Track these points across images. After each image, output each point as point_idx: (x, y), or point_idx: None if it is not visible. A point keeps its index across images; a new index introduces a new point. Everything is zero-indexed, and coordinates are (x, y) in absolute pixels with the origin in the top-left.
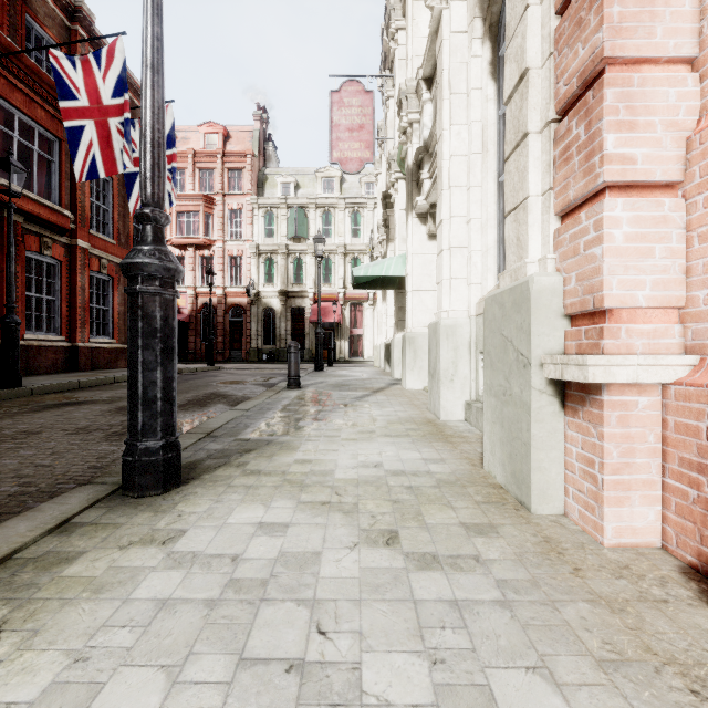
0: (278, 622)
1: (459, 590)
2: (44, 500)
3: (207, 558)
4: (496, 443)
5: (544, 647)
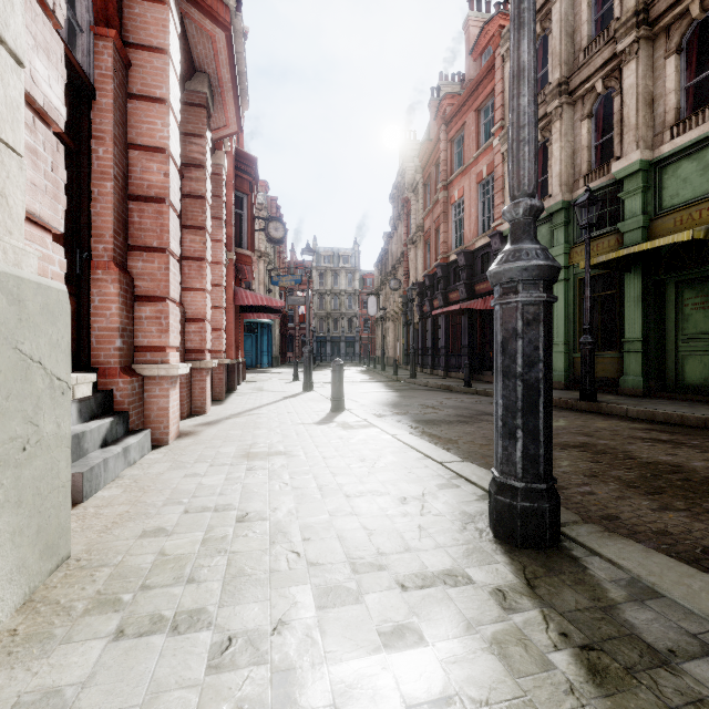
0: (305, 483)
1: (213, 499)
2: (660, 550)
3: (365, 495)
4: (1, 554)
5: (192, 489)
